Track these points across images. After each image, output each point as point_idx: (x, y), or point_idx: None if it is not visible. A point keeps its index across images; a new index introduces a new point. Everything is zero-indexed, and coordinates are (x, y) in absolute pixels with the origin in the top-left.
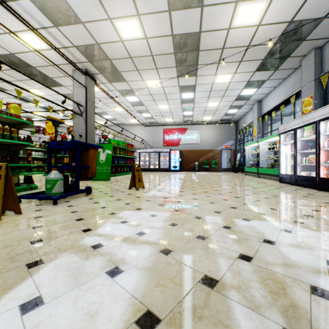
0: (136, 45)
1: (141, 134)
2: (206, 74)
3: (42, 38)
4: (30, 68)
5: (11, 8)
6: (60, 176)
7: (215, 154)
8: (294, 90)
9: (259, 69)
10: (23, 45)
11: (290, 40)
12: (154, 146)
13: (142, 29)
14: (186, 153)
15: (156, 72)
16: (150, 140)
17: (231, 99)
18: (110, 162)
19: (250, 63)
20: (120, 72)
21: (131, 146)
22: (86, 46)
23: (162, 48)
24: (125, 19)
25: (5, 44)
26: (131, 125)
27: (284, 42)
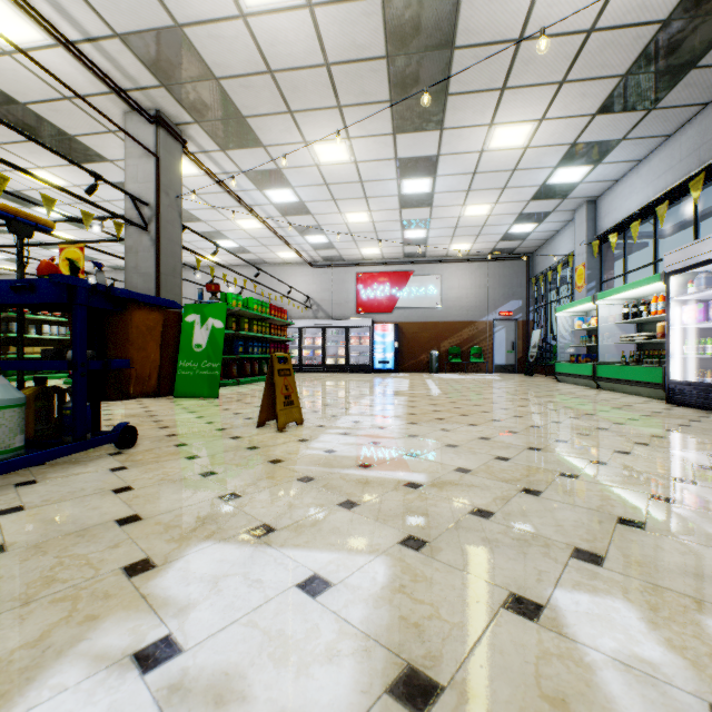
0: (283, 30)
1: (304, 287)
2: (467, 124)
3: (17, 2)
4: (13, 106)
5: None
6: (8, 394)
7: (477, 333)
8: (699, 161)
9: (608, 108)
10: None
11: (711, 11)
12: (335, 314)
13: None
14: (410, 330)
15: (339, 119)
16: (327, 299)
17: (523, 197)
18: (220, 349)
19: (585, 88)
20: (245, 118)
21: (281, 312)
22: (148, 33)
23: (353, 39)
24: None
25: None
26: (283, 264)
27: (690, 18)
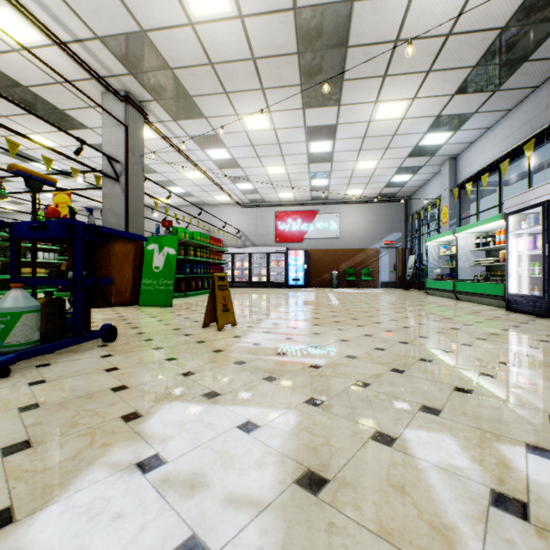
0: (221, 34)
1: (235, 222)
2: (358, 102)
3: (26, 15)
4: (18, 88)
5: None
6: (29, 302)
7: (367, 258)
8: (531, 130)
9: (463, 90)
10: None
11: (537, 21)
12: (259, 243)
13: None
14: (316, 255)
15: (262, 97)
16: (253, 231)
17: (401, 155)
18: (173, 270)
19: (446, 76)
20: (192, 97)
21: (218, 241)
22: (121, 36)
23: (273, 40)
24: None
25: None
26: (219, 205)
27: (522, 26)
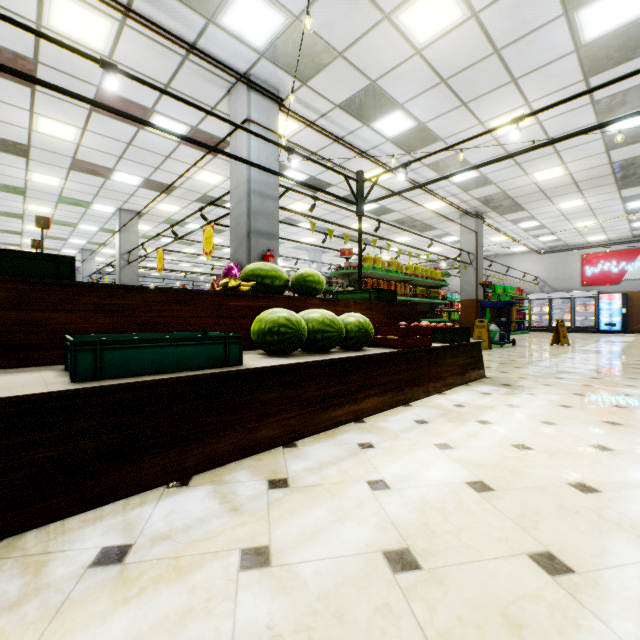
0: (553, 181)
1: (531, 269)
2: None
3: (450, 204)
4: (415, 222)
5: (437, 195)
6: (497, 328)
7: None
8: None
9: None
10: (424, 209)
11: None
12: (560, 288)
13: (565, 170)
14: (639, 297)
15: (578, 194)
16: (552, 276)
17: None
18: None
19: None
20: (520, 204)
21: (521, 291)
22: (488, 195)
23: (592, 174)
24: (545, 170)
25: (408, 212)
26: (512, 254)
27: None
